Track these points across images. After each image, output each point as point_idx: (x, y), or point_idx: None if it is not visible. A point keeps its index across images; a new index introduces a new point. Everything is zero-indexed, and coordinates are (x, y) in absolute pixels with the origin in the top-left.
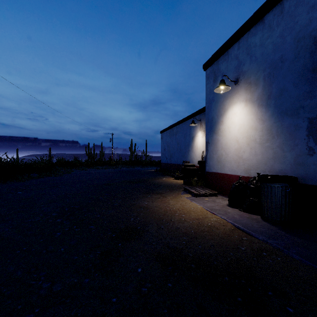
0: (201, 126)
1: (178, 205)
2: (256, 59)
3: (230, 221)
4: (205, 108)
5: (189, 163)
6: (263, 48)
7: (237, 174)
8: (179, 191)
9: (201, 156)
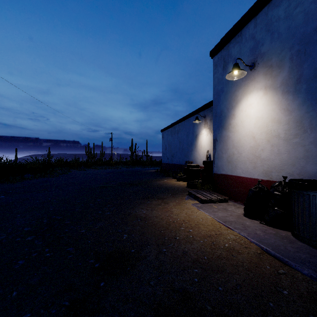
0: (205, 123)
1: (183, 214)
2: (279, 36)
3: (253, 240)
4: (210, 103)
5: (193, 163)
6: (290, 20)
7: (253, 177)
8: (182, 196)
9: (206, 156)
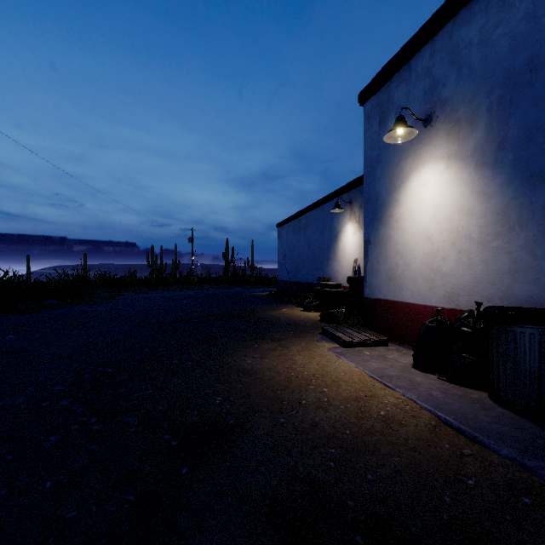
0: (352, 212)
1: (313, 365)
2: (471, 72)
3: (426, 405)
4: (359, 179)
5: (330, 281)
6: (488, 47)
7: (429, 304)
8: (312, 336)
9: (353, 269)
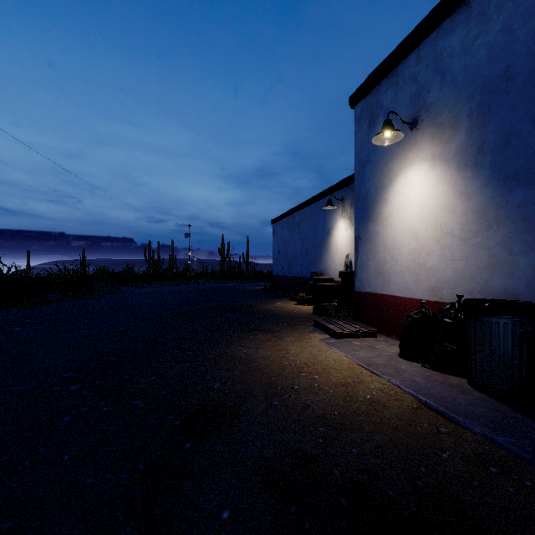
0: (344, 209)
1: (305, 355)
2: (453, 79)
3: (409, 390)
4: (351, 177)
5: (323, 275)
6: (468, 56)
7: (415, 297)
8: (305, 328)
9: (345, 264)
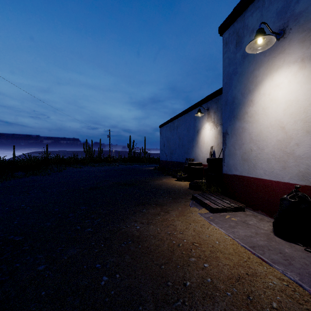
0: (209, 116)
1: (190, 232)
2: None
3: None
4: (214, 93)
5: (194, 160)
6: None
7: (282, 180)
8: (185, 201)
9: (210, 153)
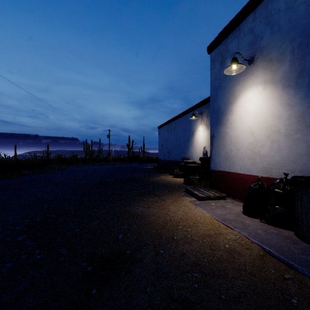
0: (202, 119)
1: (180, 212)
2: (280, 28)
3: (255, 240)
4: (207, 99)
5: (189, 159)
6: (291, 12)
7: (252, 174)
8: (179, 193)
9: (203, 152)
